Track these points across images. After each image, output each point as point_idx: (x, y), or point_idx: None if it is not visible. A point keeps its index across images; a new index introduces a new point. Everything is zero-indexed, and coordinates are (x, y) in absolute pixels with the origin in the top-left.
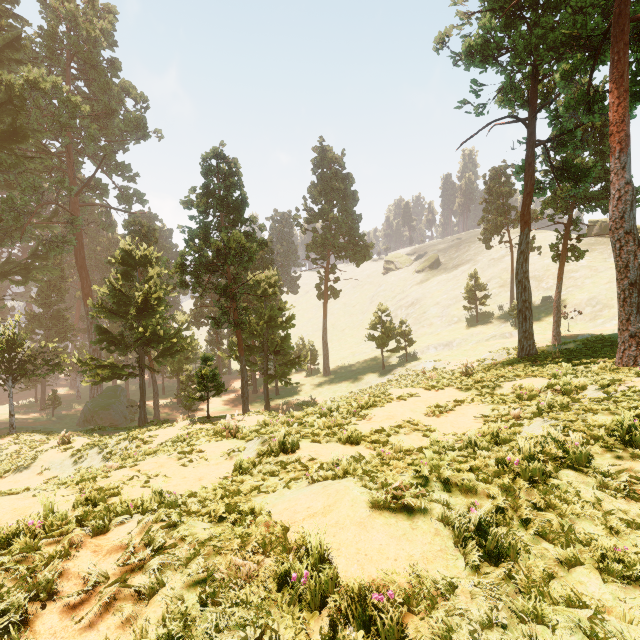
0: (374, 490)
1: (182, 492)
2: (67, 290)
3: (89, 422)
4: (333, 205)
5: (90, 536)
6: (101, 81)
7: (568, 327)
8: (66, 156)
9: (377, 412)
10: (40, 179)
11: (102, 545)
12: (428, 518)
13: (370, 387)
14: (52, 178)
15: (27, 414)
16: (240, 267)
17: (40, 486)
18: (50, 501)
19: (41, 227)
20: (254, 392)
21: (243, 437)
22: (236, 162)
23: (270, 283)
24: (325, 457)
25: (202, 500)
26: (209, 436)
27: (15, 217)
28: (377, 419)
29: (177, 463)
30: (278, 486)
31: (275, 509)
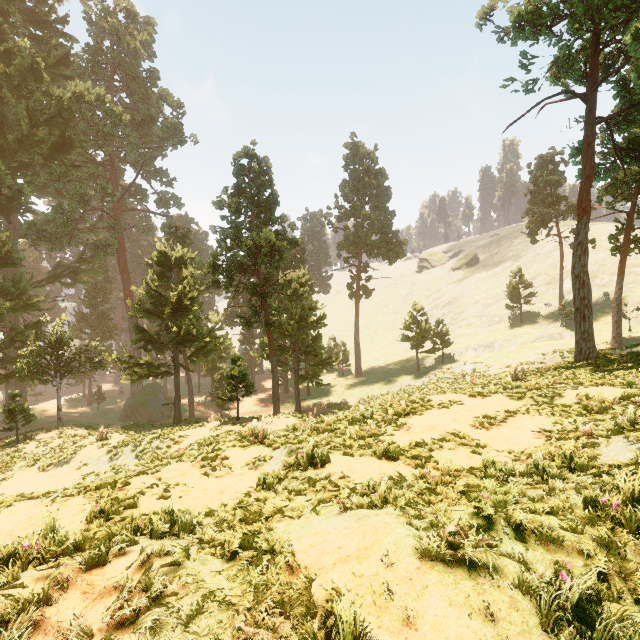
0: (422, 531)
1: (201, 507)
2: (111, 291)
3: (130, 417)
4: (365, 202)
5: (85, 569)
6: (141, 91)
7: (629, 328)
8: (110, 164)
9: (416, 421)
10: (86, 186)
11: (95, 584)
12: (498, 579)
13: (404, 390)
14: (97, 186)
15: (76, 408)
16: (271, 266)
17: (77, 481)
18: (53, 518)
19: (87, 232)
20: (285, 392)
21: (270, 444)
22: (267, 160)
23: (301, 282)
24: (359, 475)
25: (219, 522)
26: (235, 441)
27: (64, 223)
28: (416, 429)
29: (199, 471)
30: (304, 510)
31: (300, 544)
